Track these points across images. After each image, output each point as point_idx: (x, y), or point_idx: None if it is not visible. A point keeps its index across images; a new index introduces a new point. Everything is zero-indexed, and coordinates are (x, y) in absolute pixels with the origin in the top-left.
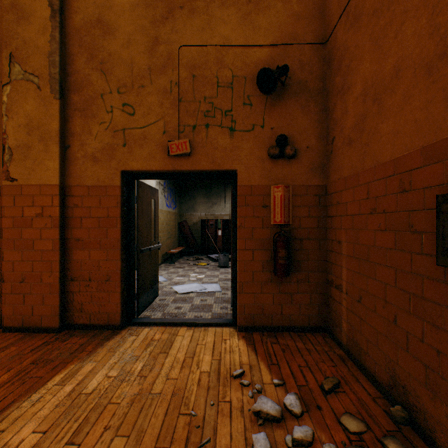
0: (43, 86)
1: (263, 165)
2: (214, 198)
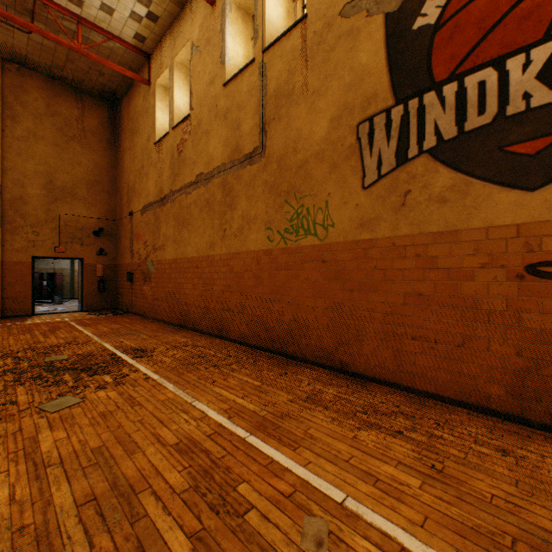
0: None
1: (95, 257)
2: None
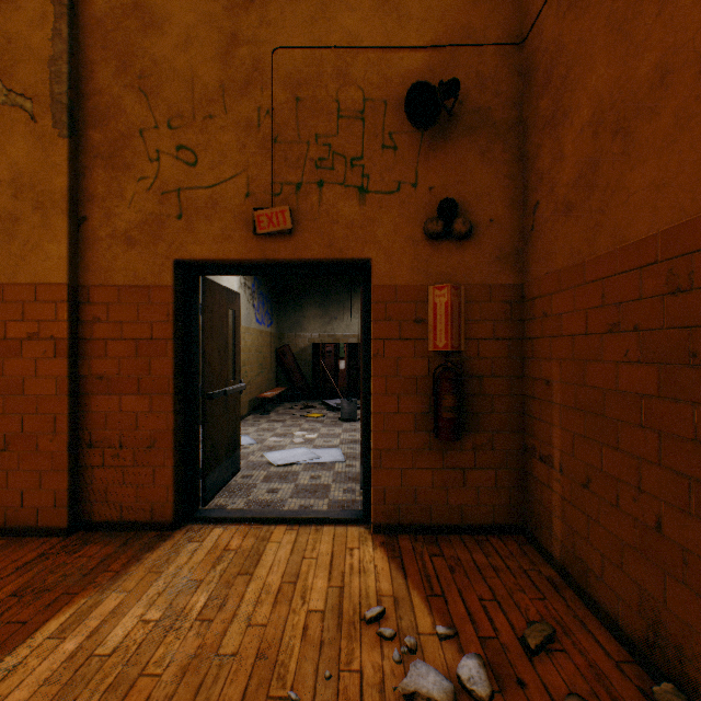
0: (39, 115)
1: (416, 251)
2: (333, 309)
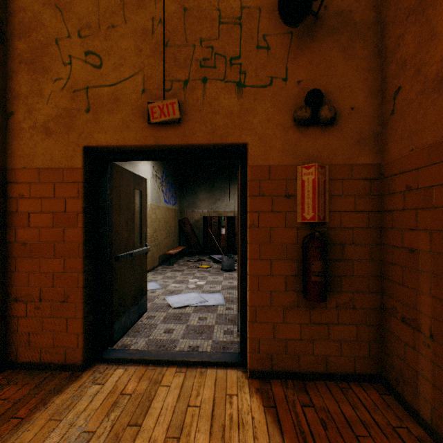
0: None
1: (286, 136)
2: (217, 193)
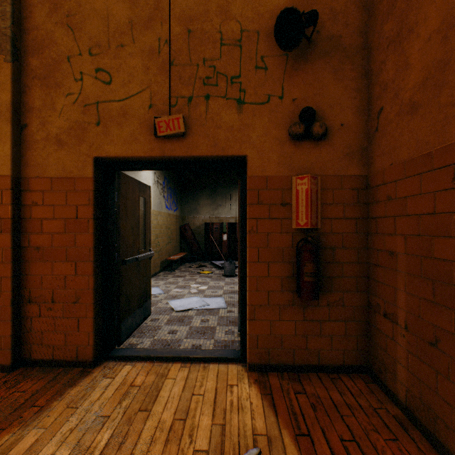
0: None
1: (282, 149)
2: (219, 199)
